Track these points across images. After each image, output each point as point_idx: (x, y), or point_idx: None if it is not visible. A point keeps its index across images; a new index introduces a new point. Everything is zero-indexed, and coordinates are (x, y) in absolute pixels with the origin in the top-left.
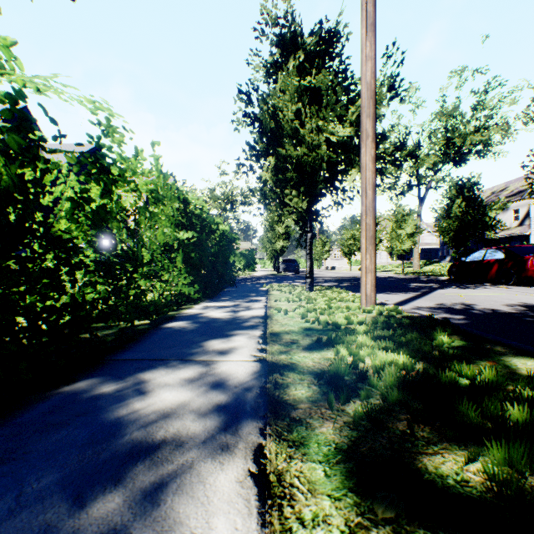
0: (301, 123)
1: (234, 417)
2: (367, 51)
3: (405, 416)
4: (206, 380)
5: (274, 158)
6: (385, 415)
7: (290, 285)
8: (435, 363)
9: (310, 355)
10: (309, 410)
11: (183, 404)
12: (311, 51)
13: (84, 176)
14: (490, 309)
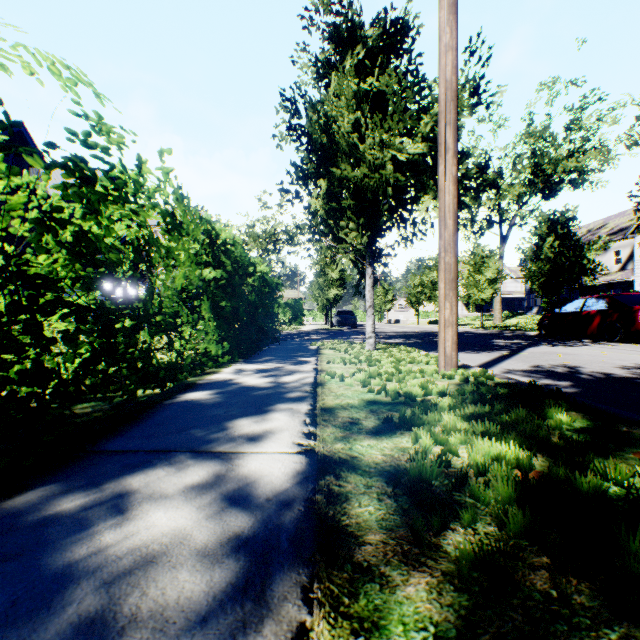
0: (360, 138)
1: (260, 562)
2: (447, 39)
3: (540, 560)
4: (224, 488)
5: (327, 182)
6: (509, 559)
7: (346, 342)
8: (562, 458)
9: (378, 444)
10: (383, 548)
11: (181, 534)
12: (373, 46)
13: (57, 189)
14: (601, 373)
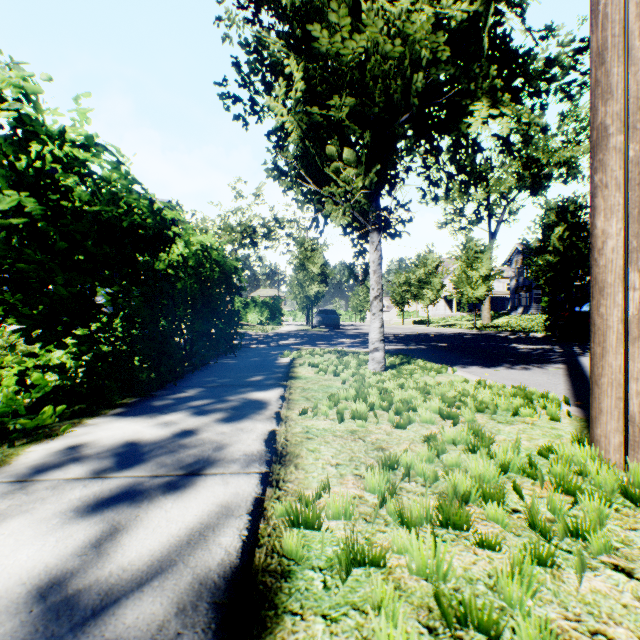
0: None
1: None
2: None
3: None
4: None
5: (303, 72)
6: None
7: (333, 352)
8: None
9: None
10: None
11: None
12: None
13: None
14: None
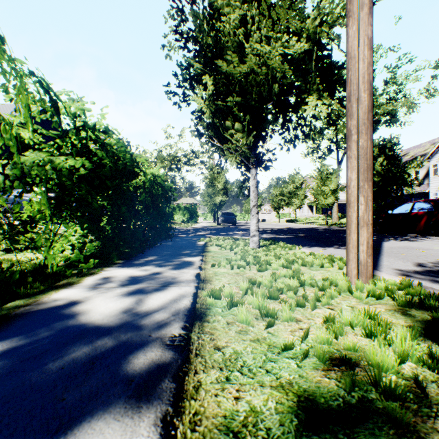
0: (246, 39)
1: None
2: None
3: None
4: None
5: (212, 81)
6: None
7: (230, 238)
8: None
9: None
10: None
11: None
12: None
13: None
14: None
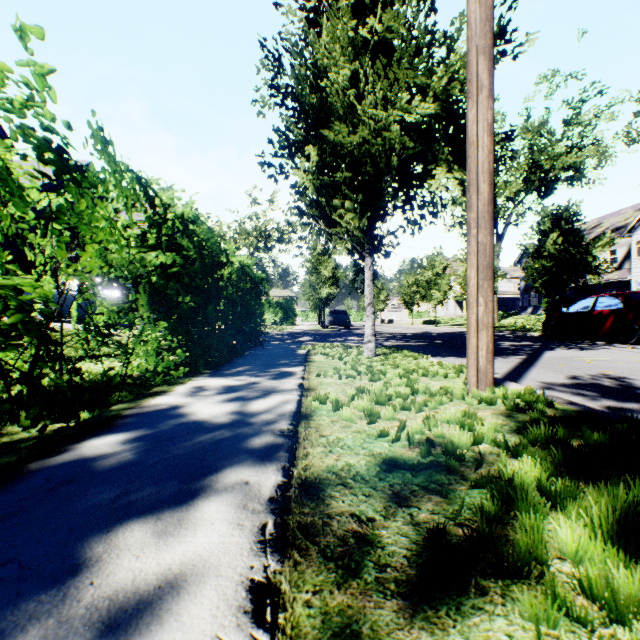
0: (358, 98)
1: None
2: None
3: None
4: None
5: (317, 151)
6: None
7: (340, 346)
8: None
9: None
10: None
11: None
12: None
13: None
14: None
